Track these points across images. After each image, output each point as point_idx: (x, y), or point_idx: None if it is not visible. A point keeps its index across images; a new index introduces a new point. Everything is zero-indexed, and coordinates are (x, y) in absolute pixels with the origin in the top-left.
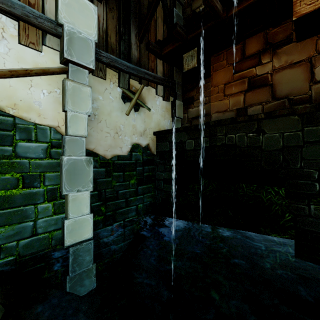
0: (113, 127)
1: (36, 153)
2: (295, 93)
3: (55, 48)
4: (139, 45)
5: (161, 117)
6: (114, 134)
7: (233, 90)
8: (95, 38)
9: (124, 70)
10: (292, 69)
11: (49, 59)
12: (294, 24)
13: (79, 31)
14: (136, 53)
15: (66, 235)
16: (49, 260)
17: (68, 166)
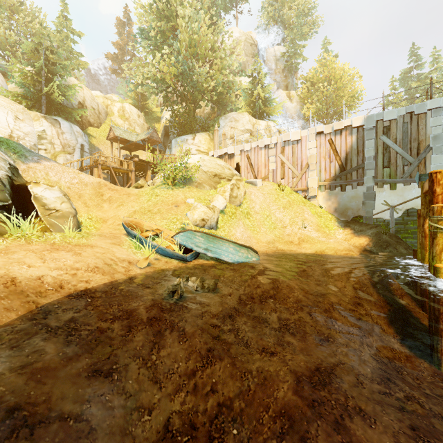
0: None
1: None
2: None
3: None
4: None
5: None
6: None
7: None
8: None
9: None
10: None
11: None
12: None
13: None
14: None
15: None
16: None
17: None
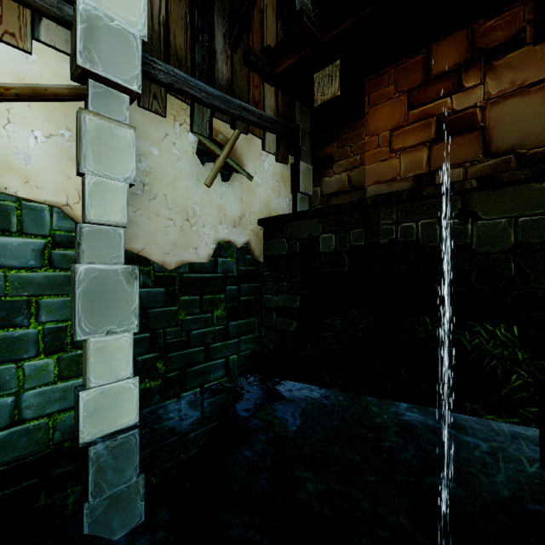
0: (181, 208)
1: (20, 257)
2: (530, 143)
3: (61, 48)
4: (231, 56)
5: (272, 193)
6: (183, 222)
7: (407, 140)
8: (143, 32)
9: (201, 99)
10: (524, 97)
11: (47, 70)
12: (535, 4)
13: (110, 15)
14: (225, 70)
15: (84, 422)
16: (49, 472)
17: (88, 284)
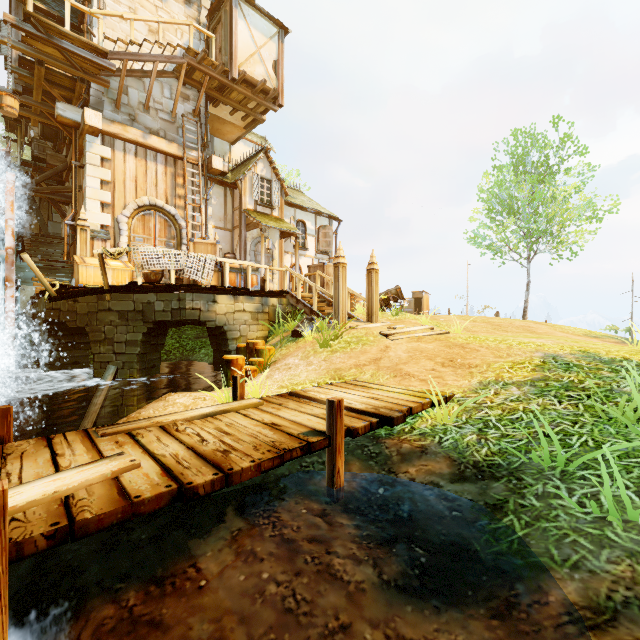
0: None
1: None
2: None
3: None
4: None
5: None
6: None
7: None
8: None
9: None
10: None
11: None
12: None
13: None
14: None
15: None
16: None
17: None
